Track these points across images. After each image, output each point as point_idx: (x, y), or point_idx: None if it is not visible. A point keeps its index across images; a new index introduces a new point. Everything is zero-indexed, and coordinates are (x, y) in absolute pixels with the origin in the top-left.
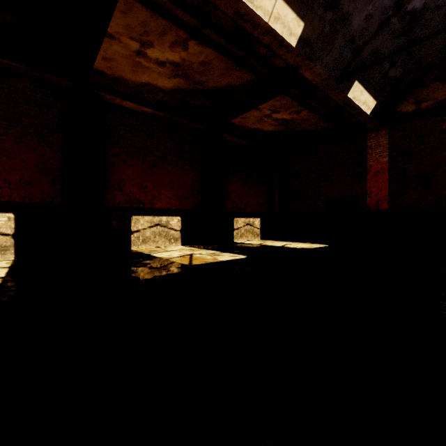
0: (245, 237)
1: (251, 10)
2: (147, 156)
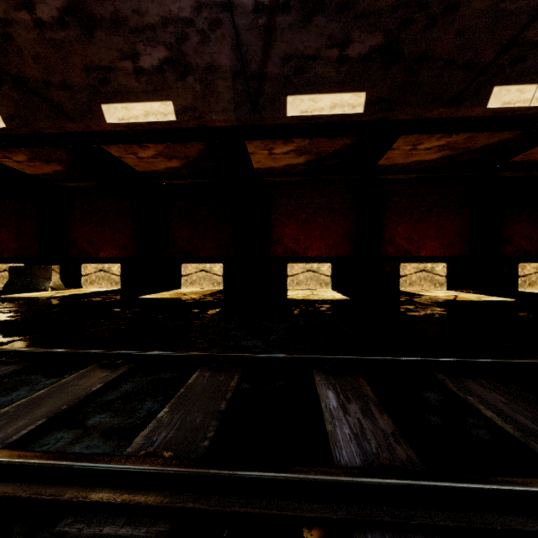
0: (537, 286)
1: (508, 107)
2: (413, 213)
